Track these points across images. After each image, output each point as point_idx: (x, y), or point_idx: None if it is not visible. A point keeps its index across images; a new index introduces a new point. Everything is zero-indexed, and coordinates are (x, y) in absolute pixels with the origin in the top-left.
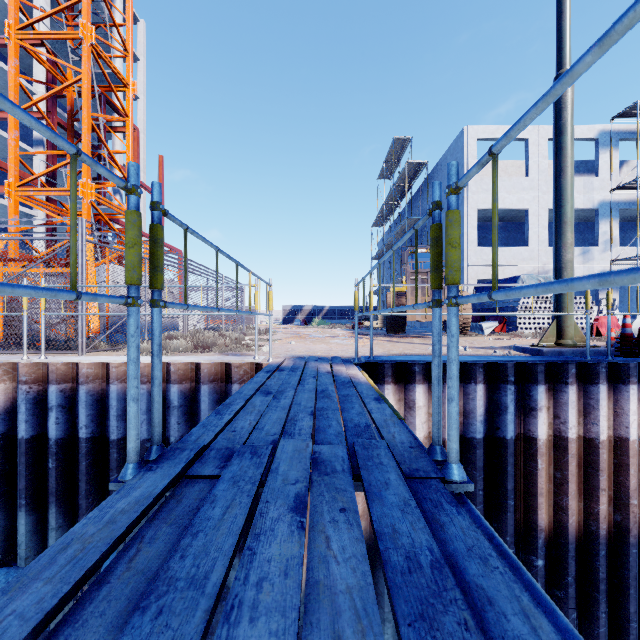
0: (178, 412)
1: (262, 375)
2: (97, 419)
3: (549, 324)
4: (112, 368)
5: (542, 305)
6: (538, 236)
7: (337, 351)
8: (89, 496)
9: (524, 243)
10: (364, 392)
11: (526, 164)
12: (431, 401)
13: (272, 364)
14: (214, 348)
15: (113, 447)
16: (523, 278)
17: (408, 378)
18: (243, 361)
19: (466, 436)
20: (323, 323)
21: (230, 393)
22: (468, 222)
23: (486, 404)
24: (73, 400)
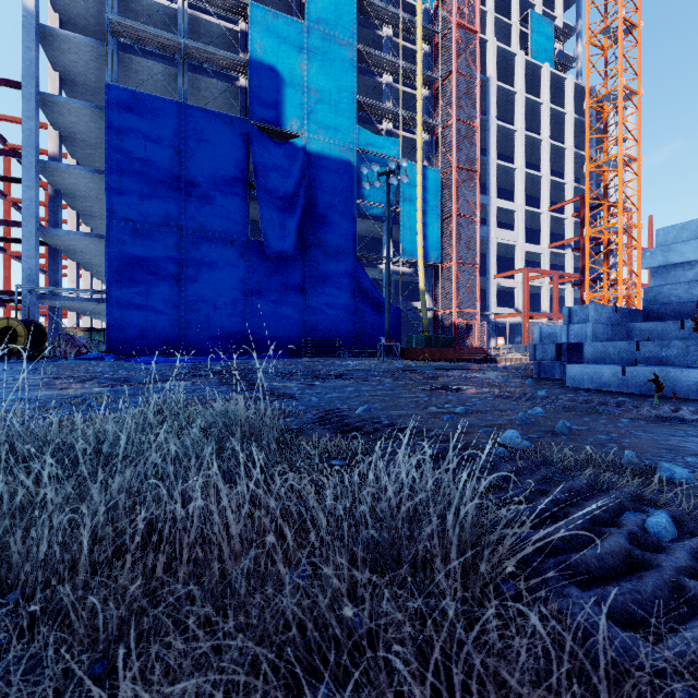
0: None
1: None
2: None
3: None
4: None
5: None
6: None
7: None
8: None
9: None
10: None
11: None
12: None
13: None
14: None
15: None
16: None
17: None
18: None
19: None
20: None
21: None
22: None
23: None
24: None
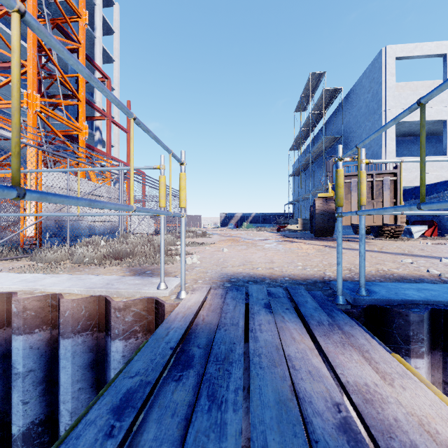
0: (24, 383)
1: None
2: None
3: None
4: None
5: None
6: None
7: (281, 264)
8: None
9: (434, 155)
10: None
11: (444, 78)
12: None
13: (171, 324)
14: (130, 258)
15: None
16: None
17: None
18: (139, 292)
19: None
20: (251, 226)
21: (109, 355)
22: (386, 134)
23: None
24: None
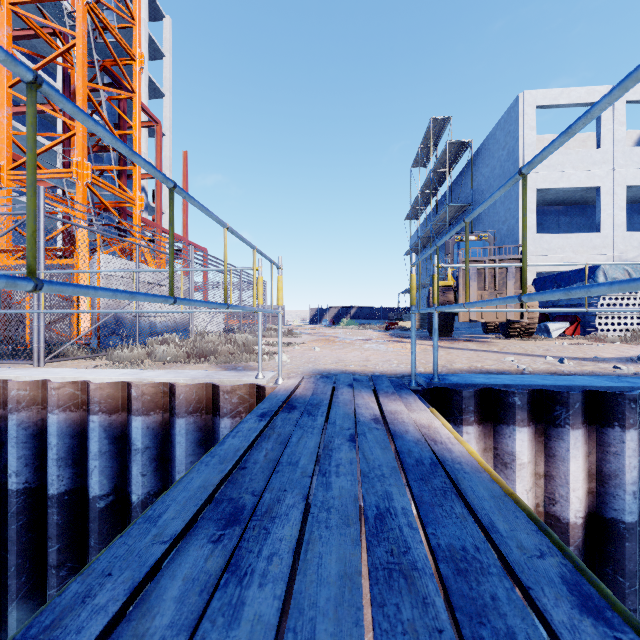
0: (142, 458)
1: (248, 428)
2: (34, 462)
3: (639, 325)
4: (51, 390)
5: (630, 301)
6: (613, 219)
7: (376, 362)
8: (21, 573)
9: (589, 230)
10: (501, 527)
11: (597, 133)
12: (540, 453)
13: (277, 393)
14: (214, 356)
15: (52, 505)
16: (604, 268)
17: (501, 415)
18: (240, 381)
19: (602, 515)
20: (352, 323)
21: (218, 431)
22: None
23: (639, 462)
24: (4, 433)
